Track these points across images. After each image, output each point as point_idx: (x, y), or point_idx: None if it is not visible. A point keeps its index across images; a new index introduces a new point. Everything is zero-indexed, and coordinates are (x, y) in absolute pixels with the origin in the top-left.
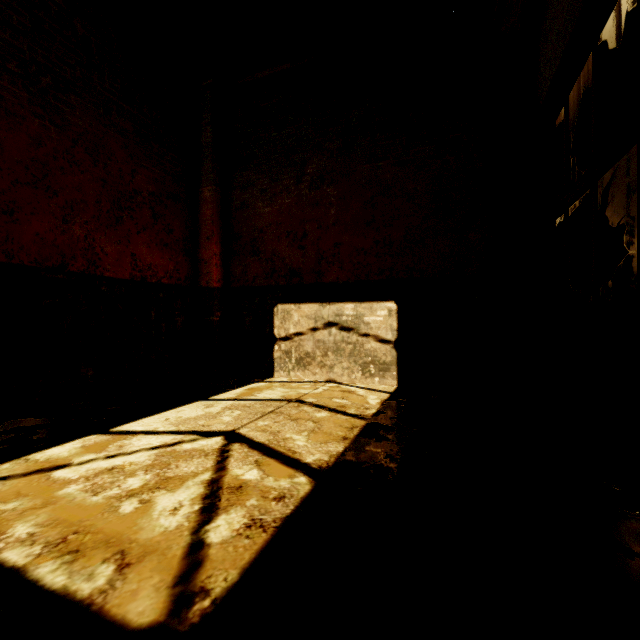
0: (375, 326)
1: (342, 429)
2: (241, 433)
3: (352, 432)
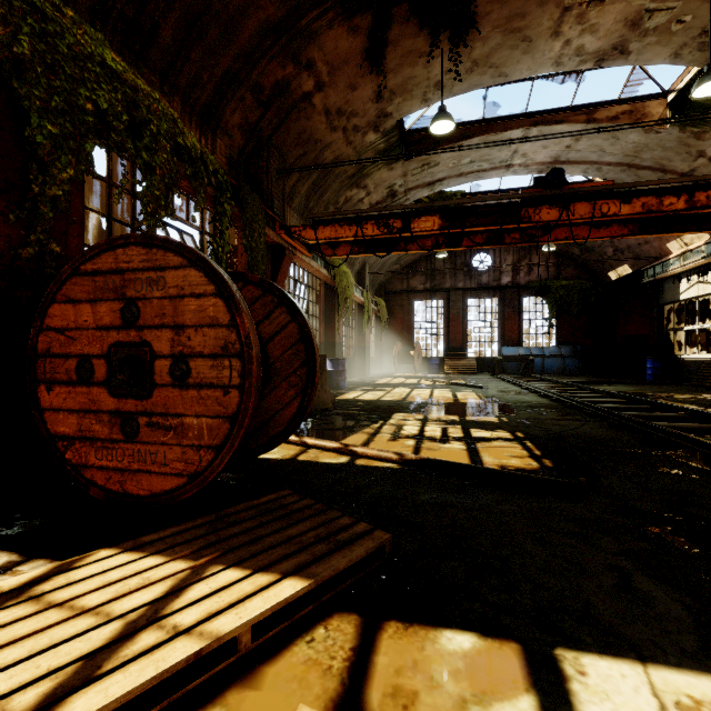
0: None
1: None
2: None
3: None
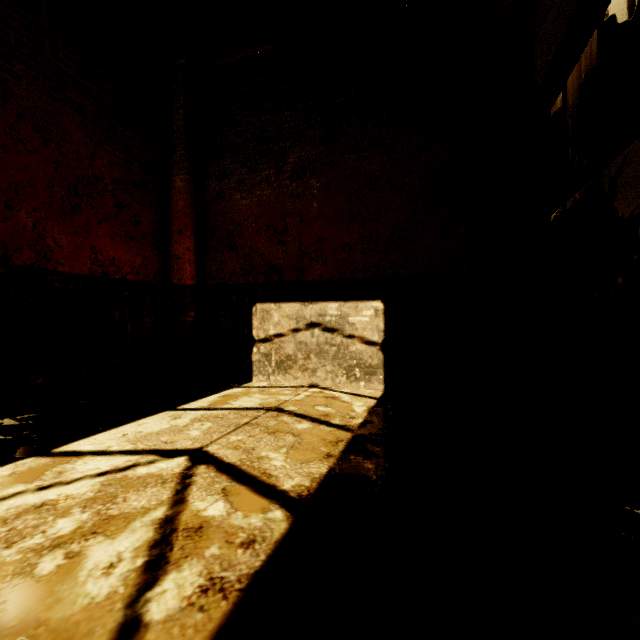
0: (361, 327)
1: (326, 444)
2: (209, 451)
3: (337, 447)
